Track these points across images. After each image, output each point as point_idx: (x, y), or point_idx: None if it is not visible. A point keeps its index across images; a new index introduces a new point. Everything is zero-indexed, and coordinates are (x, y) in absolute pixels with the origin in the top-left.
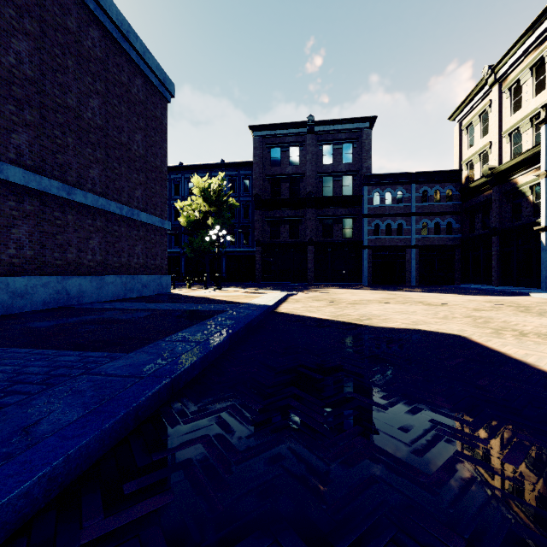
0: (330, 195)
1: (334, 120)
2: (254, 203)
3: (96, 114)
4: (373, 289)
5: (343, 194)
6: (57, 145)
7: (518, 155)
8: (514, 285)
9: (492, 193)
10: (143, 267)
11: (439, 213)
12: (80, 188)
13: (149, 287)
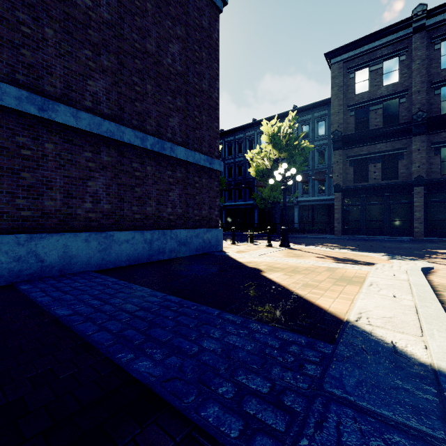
0: None
1: None
2: (330, 146)
3: (100, 3)
4: None
5: None
6: (23, 36)
7: None
8: None
9: None
10: (181, 218)
11: None
12: (70, 105)
13: (190, 245)
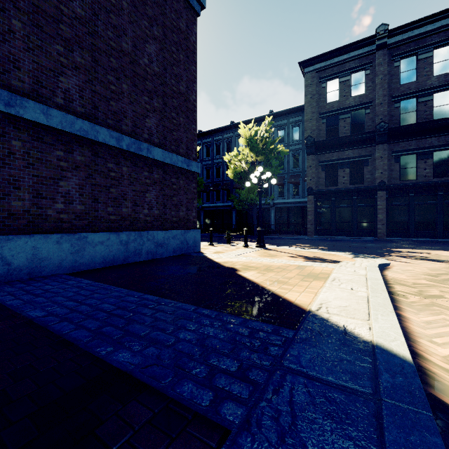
0: (411, 123)
1: (420, 19)
2: (304, 151)
3: None
4: None
5: (433, 118)
6: None
7: None
8: None
9: None
10: (158, 219)
11: None
12: (40, 101)
13: (168, 246)
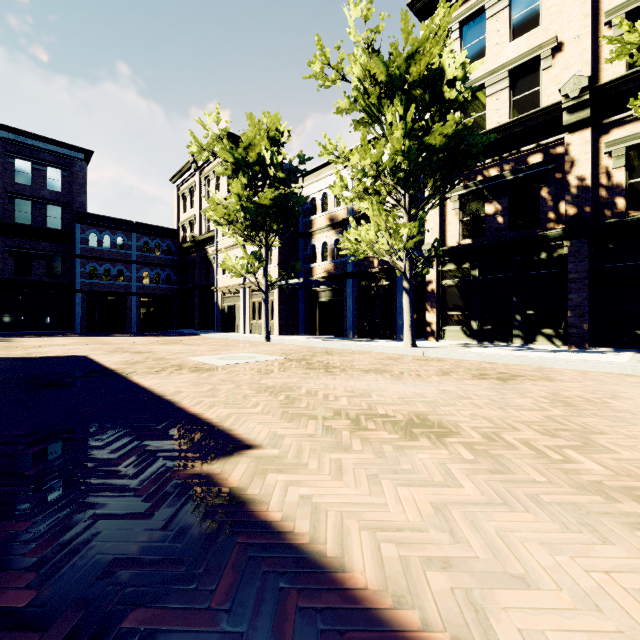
0: (27, 223)
1: (34, 134)
2: None
3: None
4: (80, 336)
5: (47, 226)
6: None
7: (206, 232)
8: (207, 329)
9: (196, 256)
10: None
11: (160, 264)
12: None
13: None
